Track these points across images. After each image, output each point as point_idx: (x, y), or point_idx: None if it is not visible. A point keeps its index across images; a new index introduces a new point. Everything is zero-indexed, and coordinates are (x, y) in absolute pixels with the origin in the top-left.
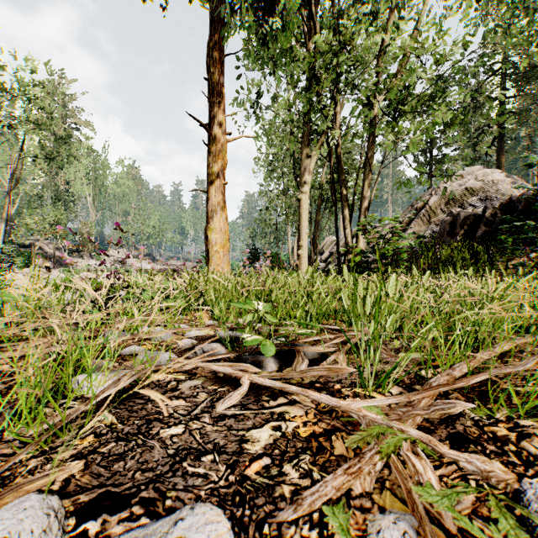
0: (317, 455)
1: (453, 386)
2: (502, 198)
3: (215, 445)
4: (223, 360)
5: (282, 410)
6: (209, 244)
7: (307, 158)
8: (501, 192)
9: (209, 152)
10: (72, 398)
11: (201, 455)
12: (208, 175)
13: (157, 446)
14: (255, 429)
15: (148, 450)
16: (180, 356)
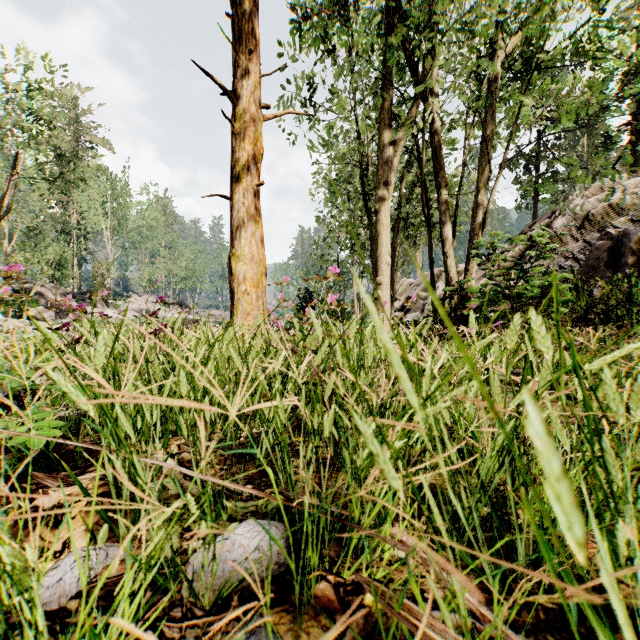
0: None
1: None
2: None
3: None
4: None
5: None
6: (234, 280)
7: (389, 145)
8: None
9: (234, 134)
10: None
11: None
12: (233, 170)
13: None
14: None
15: None
16: None
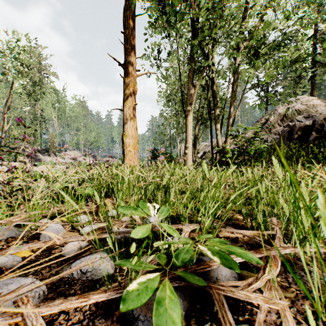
0: None
1: None
2: (319, 116)
3: None
4: None
5: None
6: (124, 145)
7: (191, 87)
8: (318, 112)
9: (124, 83)
10: None
11: None
12: (124, 98)
13: None
14: None
15: None
16: (52, 276)
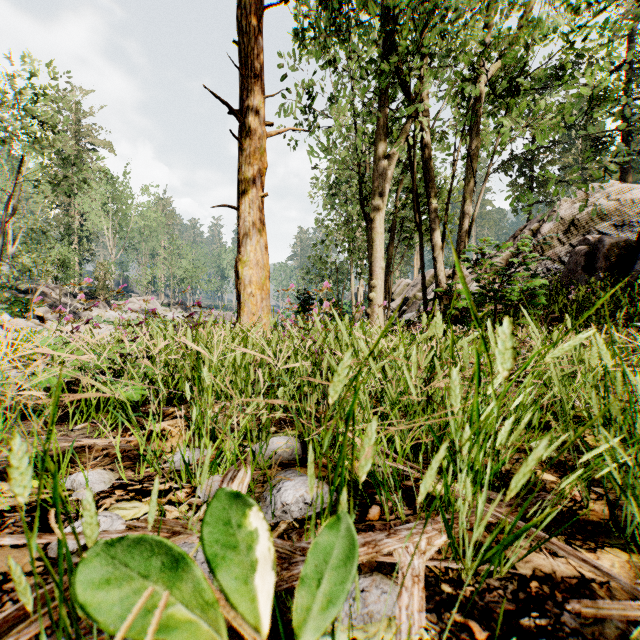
0: None
1: None
2: None
3: None
4: None
5: None
6: (240, 283)
7: (382, 159)
8: None
9: (241, 150)
10: None
11: None
12: (240, 183)
13: None
14: None
15: None
16: None
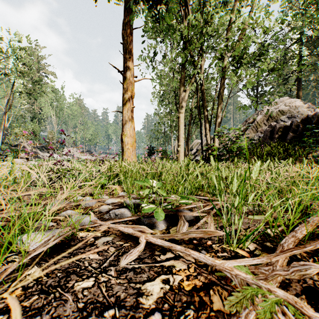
0: (199, 310)
1: (304, 249)
2: (301, 116)
3: (117, 298)
4: (128, 220)
5: (170, 264)
6: (123, 144)
7: (183, 91)
8: (300, 113)
9: (123, 88)
10: (16, 252)
11: (104, 309)
12: (123, 102)
13: (70, 300)
14: (149, 281)
15: (62, 304)
16: (99, 218)
